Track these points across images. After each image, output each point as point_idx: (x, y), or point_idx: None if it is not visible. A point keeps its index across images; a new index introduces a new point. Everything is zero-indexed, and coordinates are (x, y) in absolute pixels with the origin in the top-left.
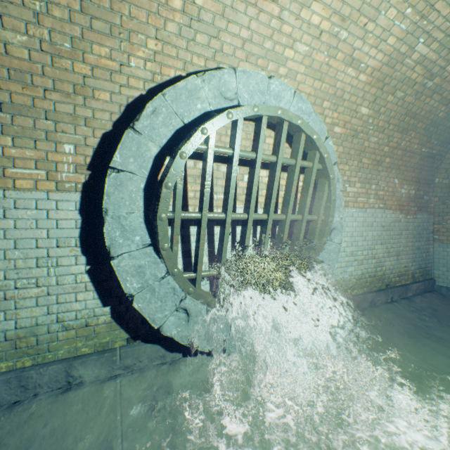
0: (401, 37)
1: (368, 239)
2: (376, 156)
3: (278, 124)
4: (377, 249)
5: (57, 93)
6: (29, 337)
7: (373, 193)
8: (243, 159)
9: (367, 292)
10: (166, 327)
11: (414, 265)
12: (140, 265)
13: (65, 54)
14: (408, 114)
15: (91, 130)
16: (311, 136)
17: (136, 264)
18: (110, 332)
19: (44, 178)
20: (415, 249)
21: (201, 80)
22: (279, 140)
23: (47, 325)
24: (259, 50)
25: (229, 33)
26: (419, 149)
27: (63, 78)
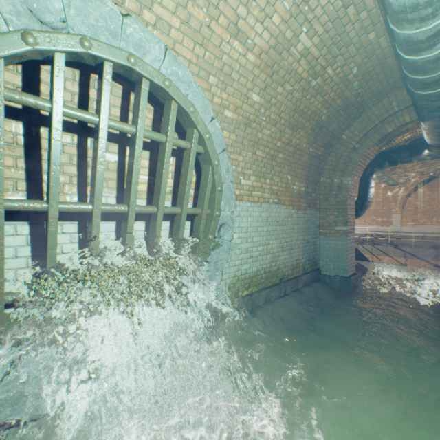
0: (285, 18)
1: (264, 234)
2: (270, 150)
3: (137, 82)
4: (273, 244)
5: None
6: None
7: (268, 188)
8: None
9: (262, 289)
10: None
11: (304, 257)
12: None
13: None
14: (297, 111)
15: None
16: (184, 107)
17: None
18: None
19: None
20: (305, 242)
21: None
22: (138, 104)
23: None
24: None
25: None
26: (308, 148)
27: None
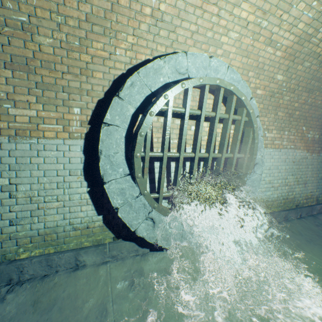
0: (308, 23)
1: (282, 171)
2: (288, 110)
3: (216, 89)
4: (289, 178)
5: (70, 75)
6: (52, 233)
7: (286, 137)
8: (191, 114)
9: (281, 210)
10: (139, 230)
11: (318, 191)
12: (122, 188)
13: (75, 49)
14: (314, 78)
15: (91, 98)
16: (240, 98)
17: (120, 187)
18: (102, 233)
19: (61, 131)
20: (318, 179)
21: (163, 61)
22: (217, 101)
23: (63, 227)
24: (203, 39)
25: (182, 28)
26: None
27: (74, 65)
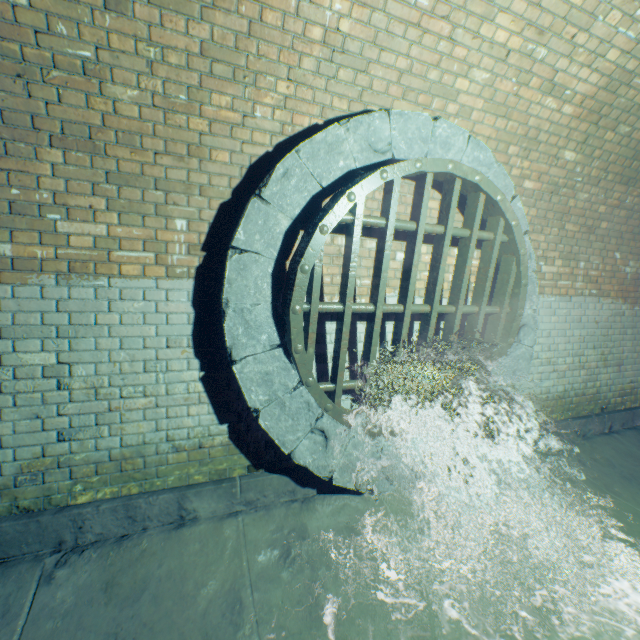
0: (627, 49)
1: (574, 340)
2: (586, 220)
3: (446, 182)
4: (588, 355)
5: (168, 157)
6: (136, 457)
7: (582, 274)
8: (395, 230)
9: (572, 418)
10: (298, 453)
11: None
12: (267, 372)
13: (180, 108)
14: (637, 156)
15: (207, 200)
16: (493, 197)
17: (263, 370)
18: (227, 457)
19: (153, 263)
20: None
21: (344, 129)
22: (448, 204)
23: (155, 445)
24: (420, 84)
25: (381, 64)
26: None
27: (176, 137)
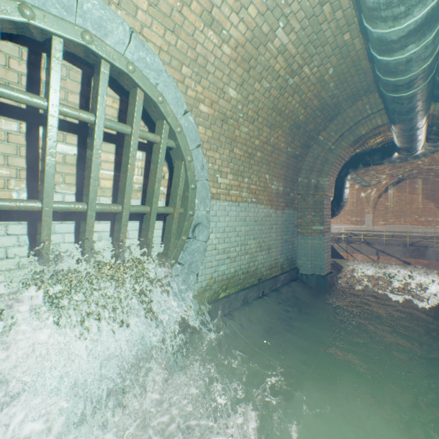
0: (262, 11)
1: (242, 234)
2: (248, 148)
3: (96, 64)
4: (251, 244)
5: None
6: None
7: (246, 187)
8: None
9: (240, 290)
10: None
11: (283, 257)
12: None
13: None
14: (275, 109)
15: None
16: (151, 96)
17: None
18: None
19: None
20: (283, 242)
21: None
22: (97, 89)
23: None
24: None
25: None
26: (286, 148)
27: None
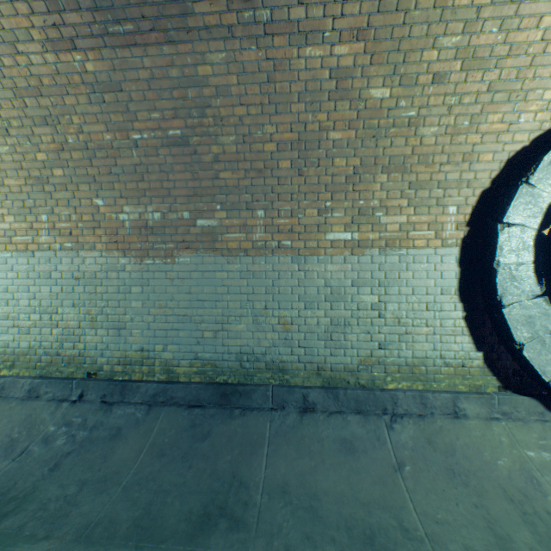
0: None
1: None
2: None
3: None
4: None
5: (448, 165)
6: (420, 366)
7: None
8: None
9: None
10: None
11: None
12: (528, 315)
13: (462, 131)
14: None
15: (471, 190)
16: None
17: (525, 313)
18: (481, 377)
19: (432, 237)
20: None
21: None
22: None
23: (432, 359)
24: None
25: None
26: None
27: (455, 151)
